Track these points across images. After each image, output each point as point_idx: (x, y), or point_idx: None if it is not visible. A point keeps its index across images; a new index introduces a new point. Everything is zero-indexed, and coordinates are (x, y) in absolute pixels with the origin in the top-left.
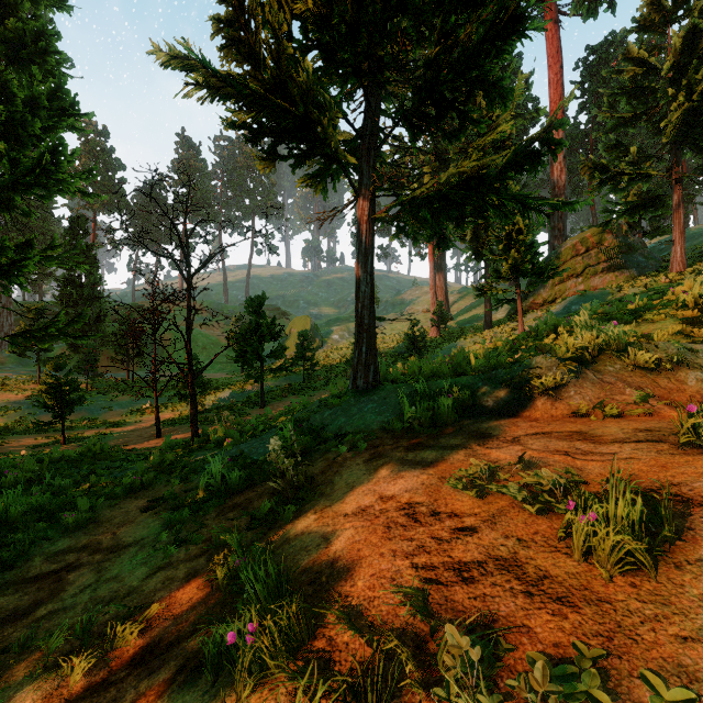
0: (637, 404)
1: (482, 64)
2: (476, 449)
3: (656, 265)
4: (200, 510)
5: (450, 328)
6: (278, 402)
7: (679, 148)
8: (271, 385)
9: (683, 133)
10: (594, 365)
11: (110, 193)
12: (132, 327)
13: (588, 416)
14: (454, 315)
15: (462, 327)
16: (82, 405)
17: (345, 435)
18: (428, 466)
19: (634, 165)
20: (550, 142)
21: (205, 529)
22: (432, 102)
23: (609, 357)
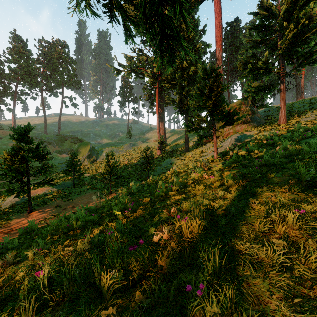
0: None
1: None
2: None
3: (264, 121)
4: None
5: (167, 150)
6: (45, 206)
7: (284, 59)
8: (50, 189)
9: (288, 49)
10: None
11: None
12: None
13: None
14: (168, 143)
15: (173, 150)
16: None
17: None
18: None
19: (265, 64)
20: None
21: None
22: None
23: None
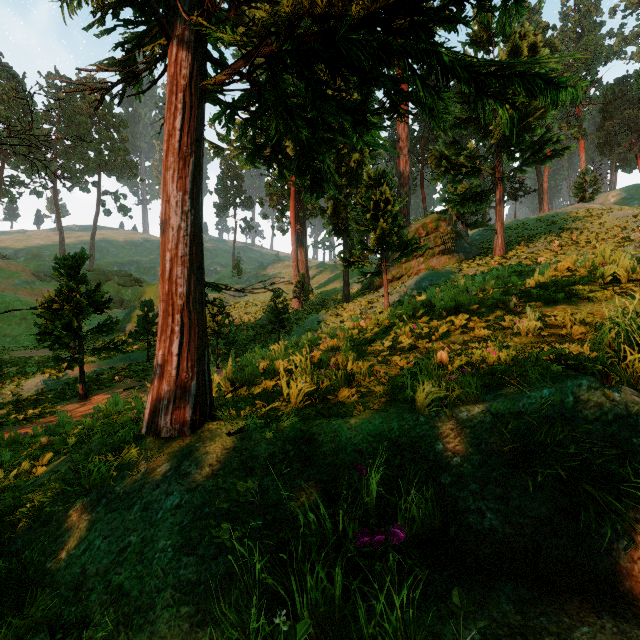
0: None
1: None
2: None
3: (477, 251)
4: None
5: (311, 300)
6: (107, 390)
7: (500, 152)
8: (104, 365)
9: (505, 138)
10: None
11: None
12: None
13: None
14: (314, 288)
15: (322, 300)
16: None
17: None
18: None
19: (470, 159)
20: None
21: None
22: None
23: None
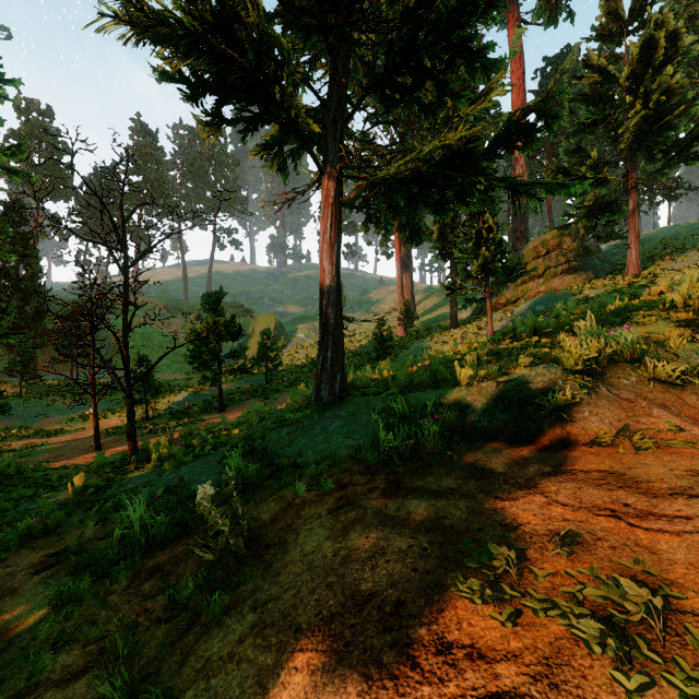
0: (673, 430)
1: (467, 23)
2: (481, 500)
3: (610, 268)
4: (107, 575)
5: (417, 328)
6: (238, 406)
7: (634, 155)
8: (232, 386)
9: (639, 140)
10: (604, 376)
11: (55, 179)
12: (75, 325)
13: (611, 445)
14: (420, 314)
15: (429, 327)
16: (5, 415)
17: (305, 463)
18: (419, 530)
19: (594, 169)
20: (547, 114)
21: (99, 622)
22: (408, 69)
23: (621, 367)
